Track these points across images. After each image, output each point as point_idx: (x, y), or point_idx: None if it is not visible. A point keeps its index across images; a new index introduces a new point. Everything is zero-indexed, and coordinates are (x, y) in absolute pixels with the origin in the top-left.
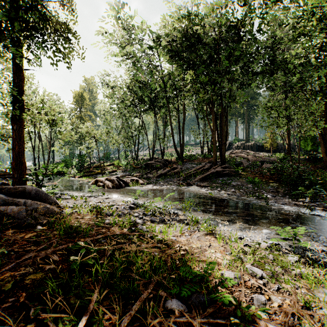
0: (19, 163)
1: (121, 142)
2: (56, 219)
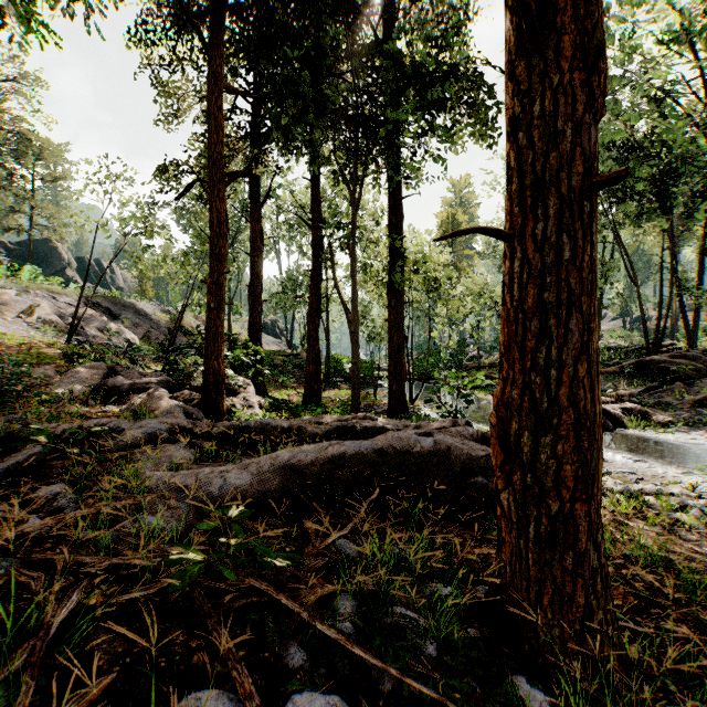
0: (398, 365)
1: None
2: None
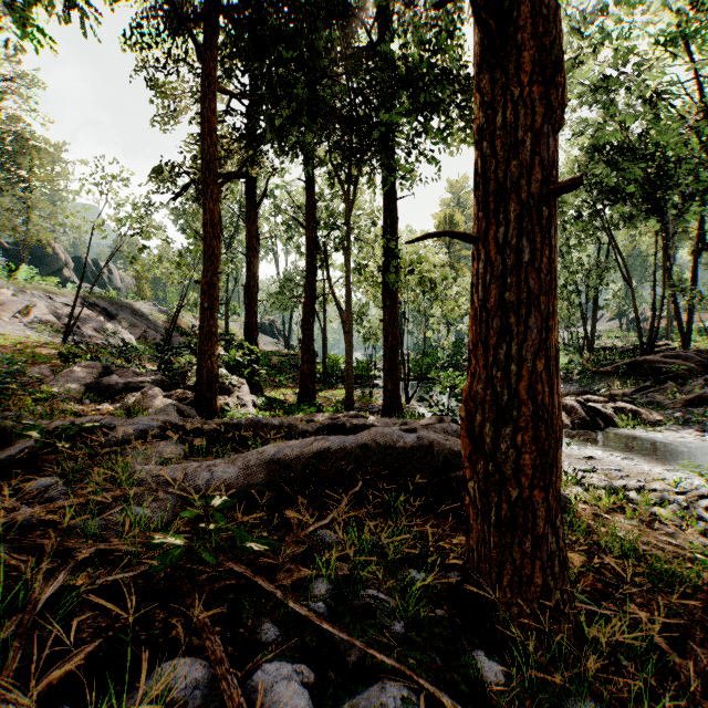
0: (393, 364)
1: None
2: (568, 516)
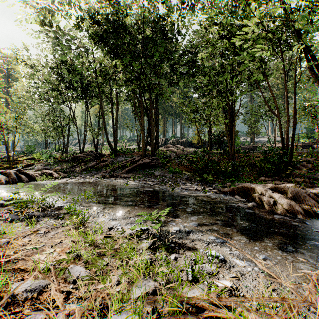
0: None
1: (42, 131)
2: None
